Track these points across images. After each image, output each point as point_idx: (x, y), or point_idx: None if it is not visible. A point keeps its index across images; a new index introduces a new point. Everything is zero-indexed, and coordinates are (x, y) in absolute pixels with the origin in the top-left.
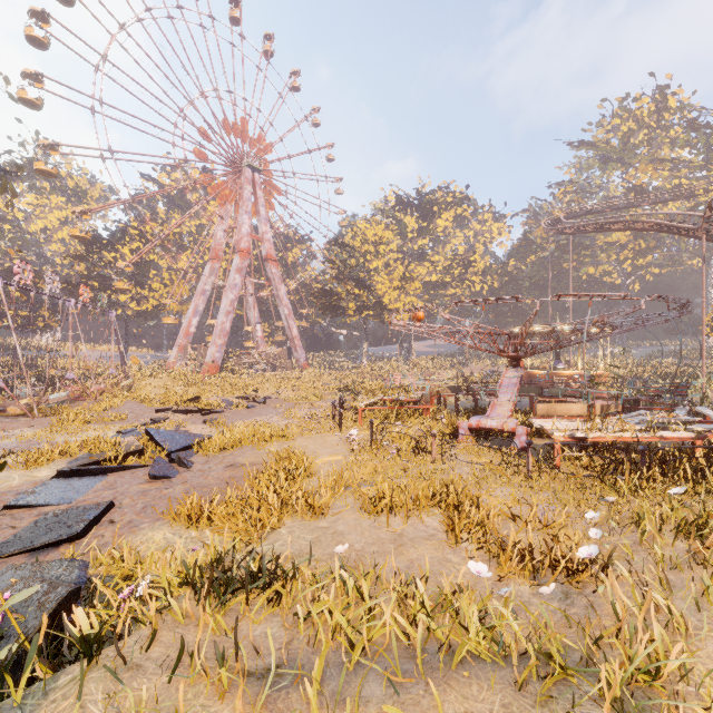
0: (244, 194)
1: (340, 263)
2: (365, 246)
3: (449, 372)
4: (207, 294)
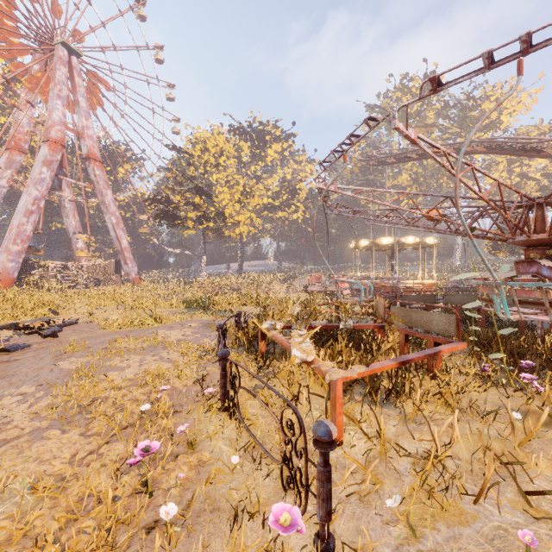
0: (56, 75)
1: (177, 171)
2: (206, 155)
3: (282, 285)
4: (2, 191)
